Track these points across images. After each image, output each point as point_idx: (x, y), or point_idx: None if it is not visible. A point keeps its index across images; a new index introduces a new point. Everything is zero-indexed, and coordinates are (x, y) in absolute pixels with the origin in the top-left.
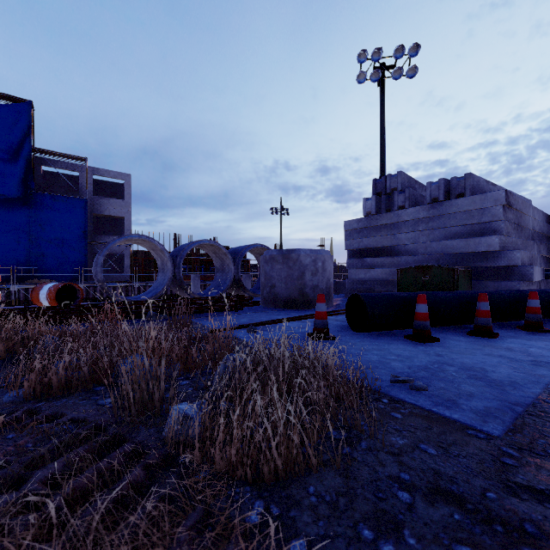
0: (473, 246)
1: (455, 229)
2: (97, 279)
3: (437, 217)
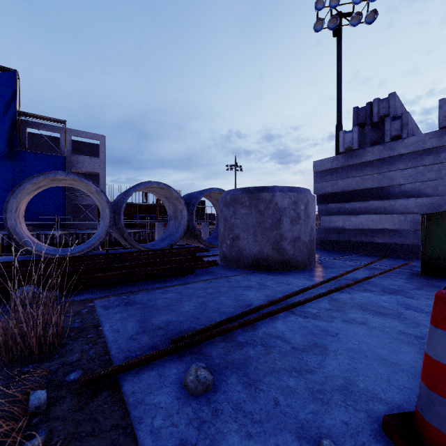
0: None
1: None
2: (6, 228)
3: None
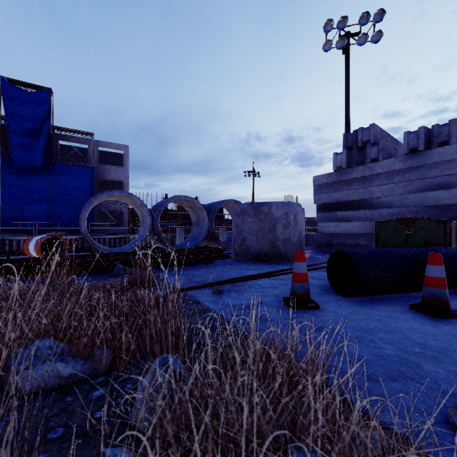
0: None
1: (436, 179)
2: (81, 232)
3: (416, 168)
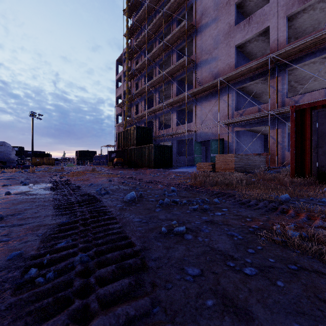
0: (5, 157)
1: (0, 152)
2: None
3: None
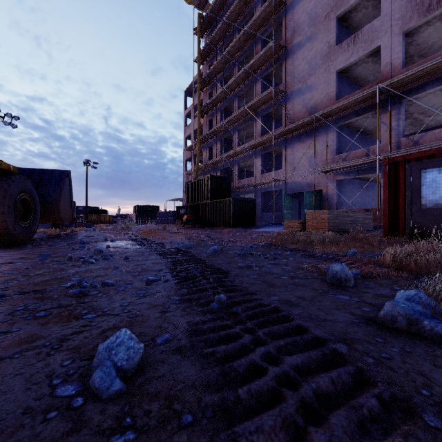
0: None
1: None
2: None
3: None
